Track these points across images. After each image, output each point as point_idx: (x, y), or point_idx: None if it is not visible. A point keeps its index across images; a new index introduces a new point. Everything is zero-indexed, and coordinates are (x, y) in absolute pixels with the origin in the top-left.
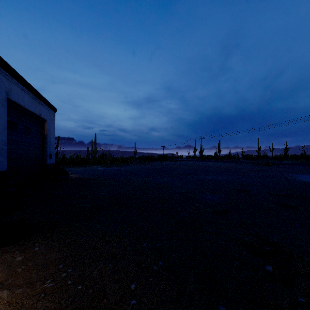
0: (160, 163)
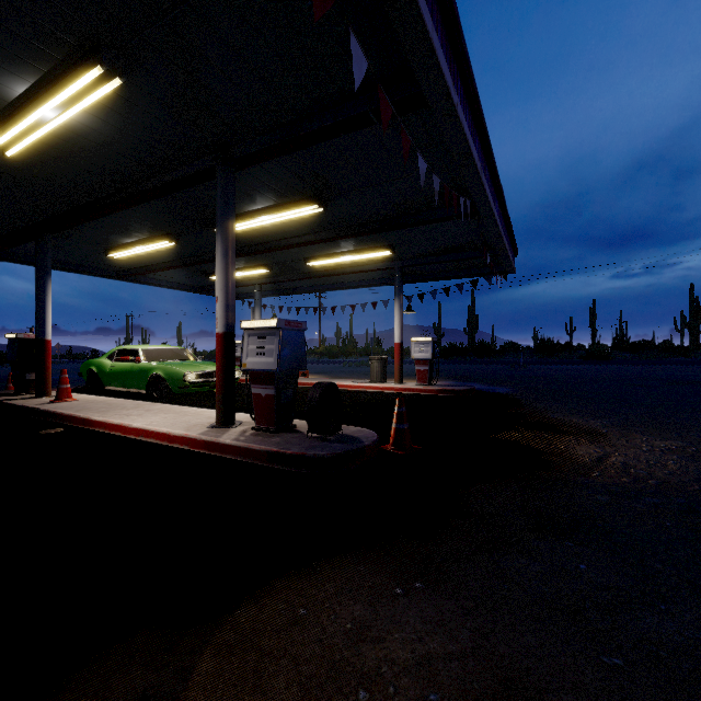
0: None
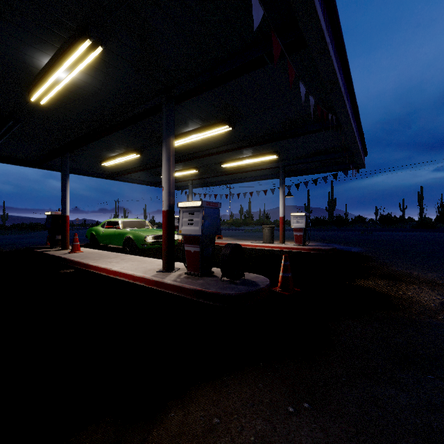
0: (46, 233)
